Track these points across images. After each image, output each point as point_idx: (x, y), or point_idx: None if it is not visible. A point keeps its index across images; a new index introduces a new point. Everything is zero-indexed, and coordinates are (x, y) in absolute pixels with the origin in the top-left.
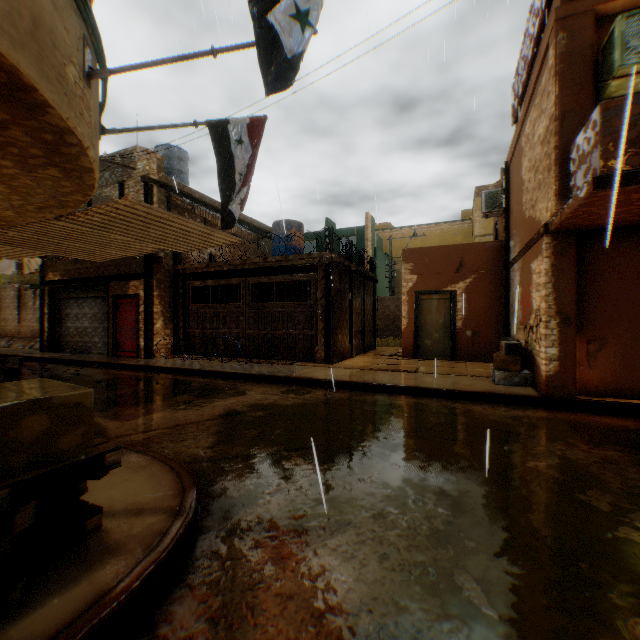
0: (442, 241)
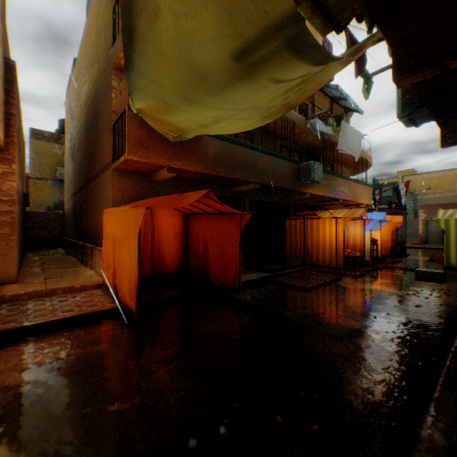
0: (453, 180)
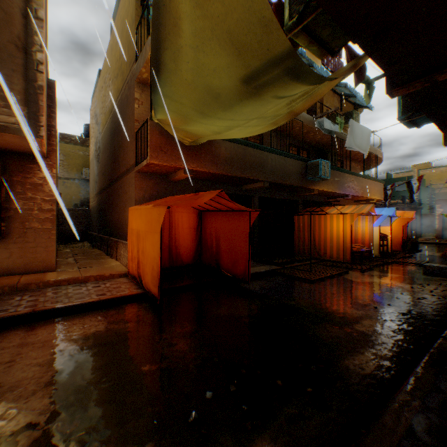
0: None
